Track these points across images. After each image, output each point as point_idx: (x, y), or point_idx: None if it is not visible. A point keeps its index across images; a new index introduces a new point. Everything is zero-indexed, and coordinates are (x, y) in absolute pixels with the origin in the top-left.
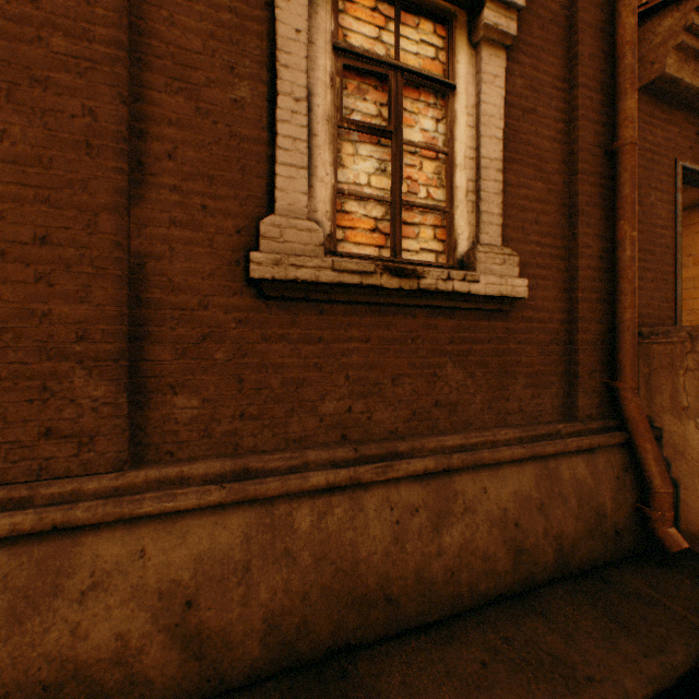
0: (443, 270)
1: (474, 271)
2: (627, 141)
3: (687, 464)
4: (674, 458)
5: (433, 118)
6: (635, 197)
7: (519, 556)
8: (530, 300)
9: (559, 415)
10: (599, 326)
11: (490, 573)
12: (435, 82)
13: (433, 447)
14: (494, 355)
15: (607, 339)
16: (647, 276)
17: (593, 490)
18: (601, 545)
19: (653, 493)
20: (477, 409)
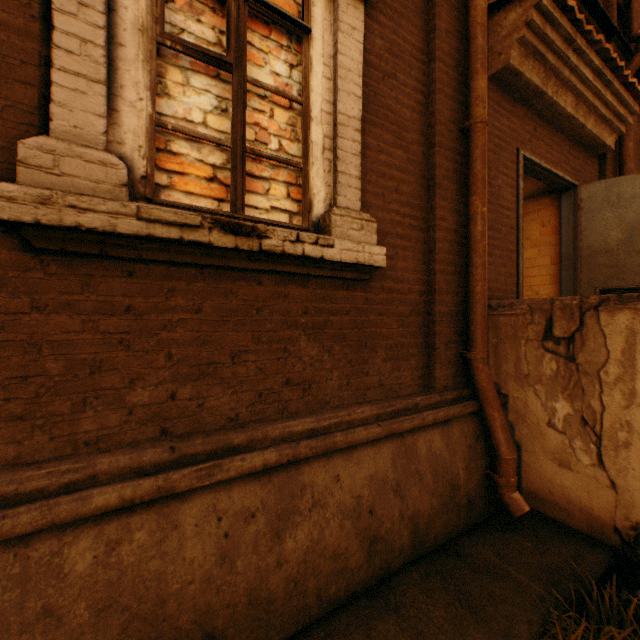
0: (293, 230)
1: (330, 235)
2: (478, 119)
3: (528, 428)
4: (517, 422)
5: (287, 63)
6: (485, 174)
7: (374, 546)
8: (390, 271)
9: (419, 387)
10: (454, 298)
11: (342, 573)
12: (286, 19)
13: (278, 435)
14: (353, 327)
15: (462, 310)
16: (495, 253)
17: (448, 462)
18: (455, 517)
19: (500, 459)
20: (335, 385)
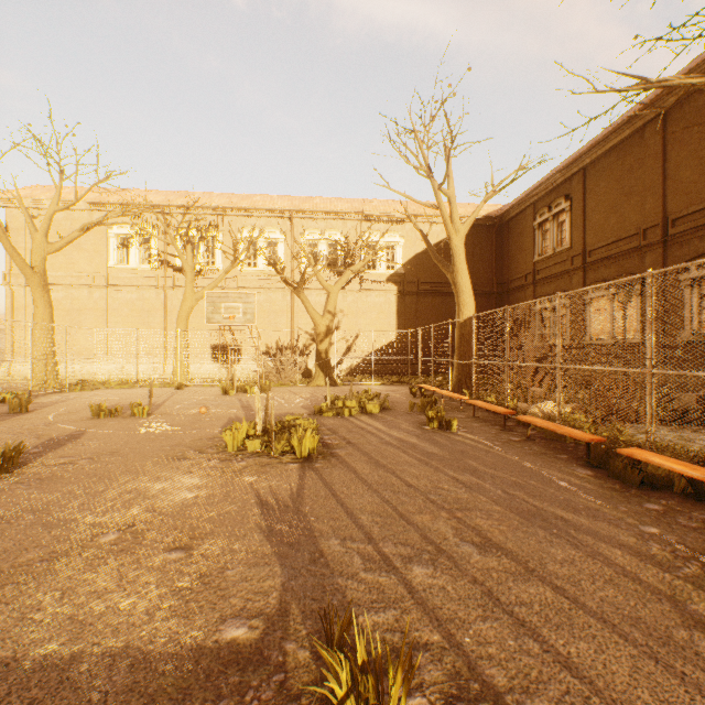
0: None
1: None
2: None
3: None
4: None
5: None
6: None
7: None
8: None
9: None
10: None
11: None
12: None
13: None
14: None
15: None
16: None
17: None
18: None
19: None
20: None
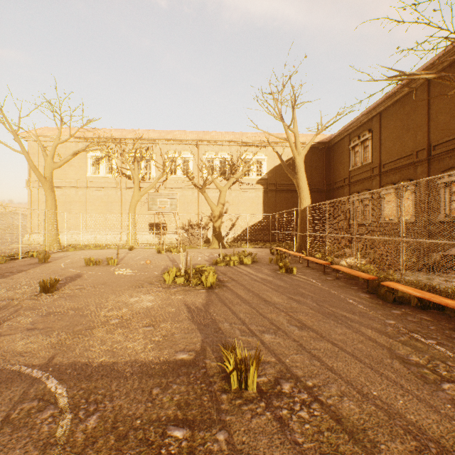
0: None
1: None
2: None
3: None
4: None
5: None
6: None
7: None
8: None
9: None
10: None
11: None
12: None
13: None
14: None
15: None
16: None
17: None
18: None
19: None
20: None
